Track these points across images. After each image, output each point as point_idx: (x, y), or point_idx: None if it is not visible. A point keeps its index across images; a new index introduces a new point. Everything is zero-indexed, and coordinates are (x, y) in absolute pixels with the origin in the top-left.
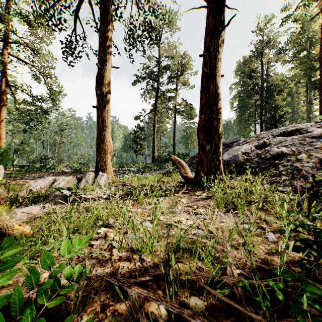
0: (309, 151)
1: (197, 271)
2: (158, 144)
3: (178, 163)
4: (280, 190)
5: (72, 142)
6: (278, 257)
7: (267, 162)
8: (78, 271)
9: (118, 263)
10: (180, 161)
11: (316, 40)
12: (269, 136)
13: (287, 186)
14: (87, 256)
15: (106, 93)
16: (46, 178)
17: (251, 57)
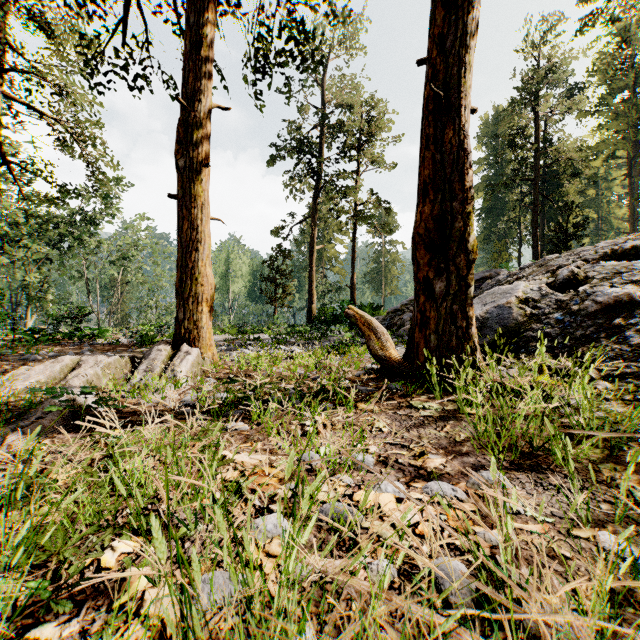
0: None
1: None
2: (320, 286)
3: (365, 324)
4: None
5: (146, 281)
6: None
7: (590, 323)
8: None
9: None
10: (369, 319)
11: None
12: (576, 262)
13: None
14: None
15: (199, 166)
16: (57, 359)
17: (514, 102)
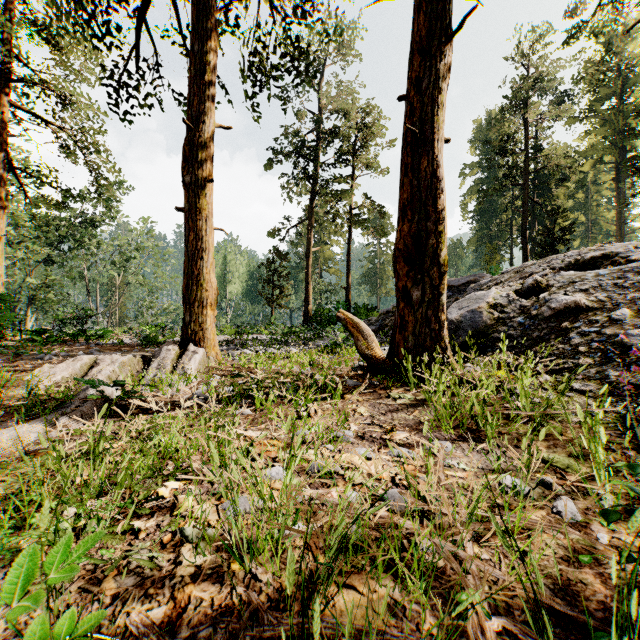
0: (636, 302)
1: (389, 618)
2: (317, 287)
3: (354, 326)
4: (578, 390)
5: (145, 282)
6: (595, 574)
7: (545, 326)
8: (66, 631)
9: (190, 588)
10: (357, 322)
11: (636, 76)
12: (545, 270)
13: (592, 381)
14: (112, 570)
15: (204, 181)
16: (76, 358)
17: (504, 110)
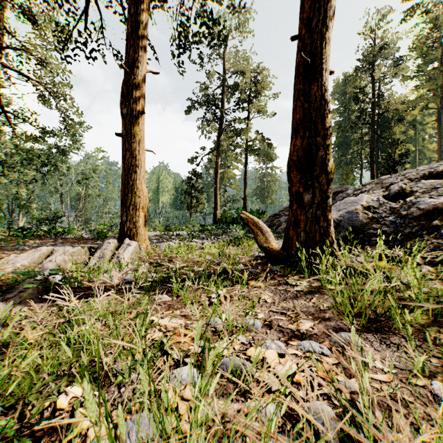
0: None
1: None
2: (222, 198)
3: (254, 224)
4: None
5: (102, 195)
6: None
7: (415, 224)
8: None
9: None
10: (256, 221)
11: None
12: (403, 180)
13: None
14: None
15: (137, 113)
16: (37, 249)
17: (358, 70)
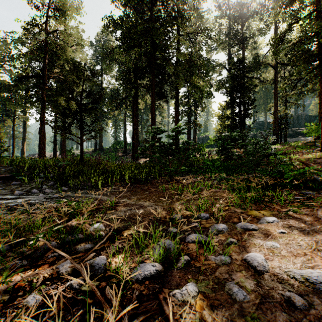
0: None
1: None
2: None
3: None
4: None
5: None
6: None
7: None
8: None
9: None
10: None
11: None
12: None
13: None
14: None
15: None
16: None
17: None
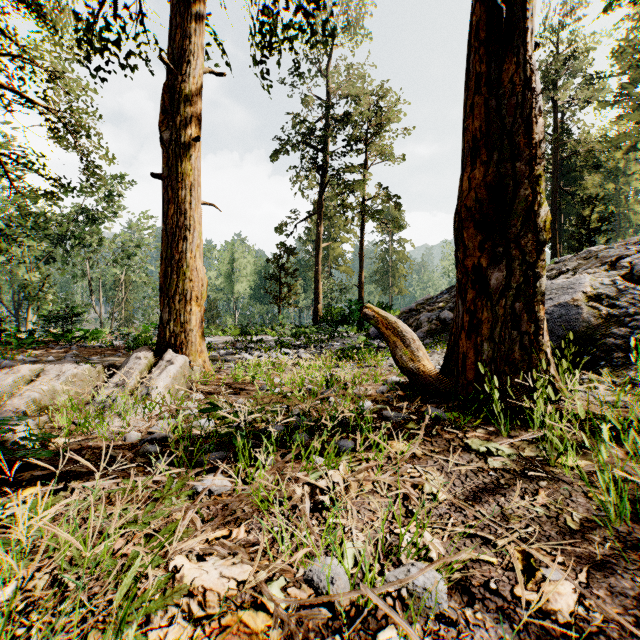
0: None
1: None
2: (327, 286)
3: (388, 327)
4: None
5: (149, 281)
6: None
7: None
8: None
9: None
10: (392, 321)
11: None
12: None
13: None
14: None
15: (187, 139)
16: (15, 369)
17: None
